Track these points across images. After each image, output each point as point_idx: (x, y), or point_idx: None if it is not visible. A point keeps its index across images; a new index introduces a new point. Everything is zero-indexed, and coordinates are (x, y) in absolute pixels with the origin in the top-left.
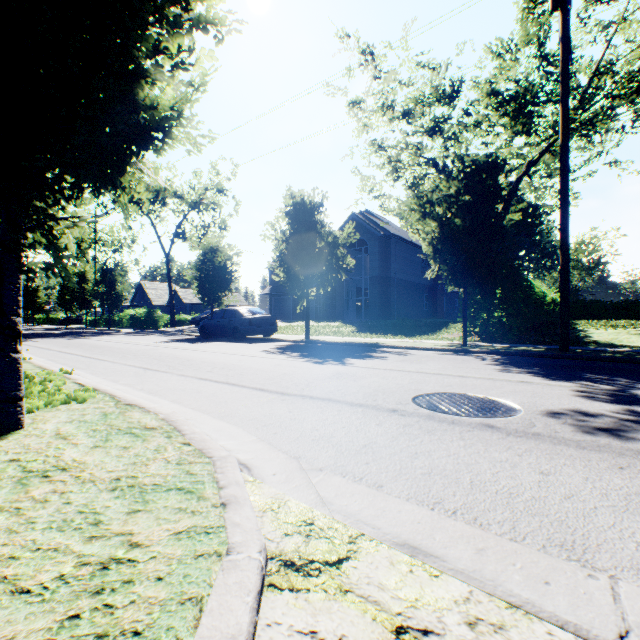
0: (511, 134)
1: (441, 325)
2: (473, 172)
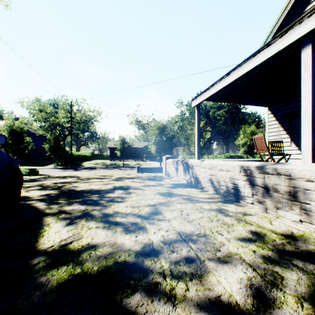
0: (68, 120)
1: (51, 163)
2: (56, 137)
